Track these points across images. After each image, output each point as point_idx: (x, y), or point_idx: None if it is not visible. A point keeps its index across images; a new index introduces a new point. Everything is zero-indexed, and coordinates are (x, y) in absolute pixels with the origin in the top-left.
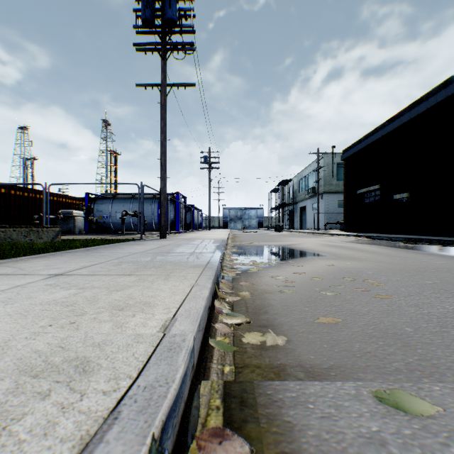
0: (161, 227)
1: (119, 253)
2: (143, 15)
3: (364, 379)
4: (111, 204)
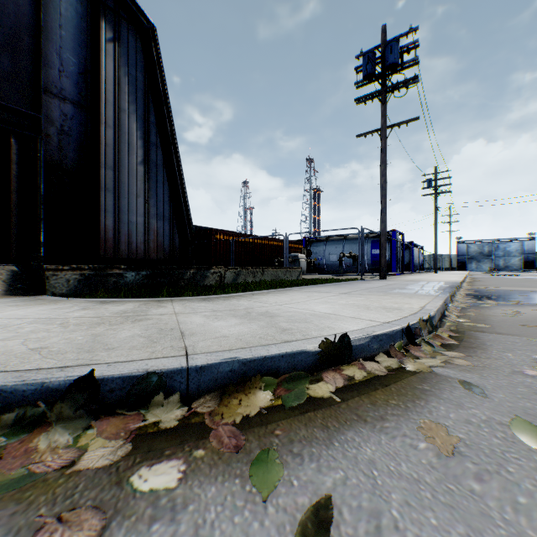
0: (381, 268)
1: (360, 287)
2: (364, 71)
3: (528, 338)
4: (324, 246)
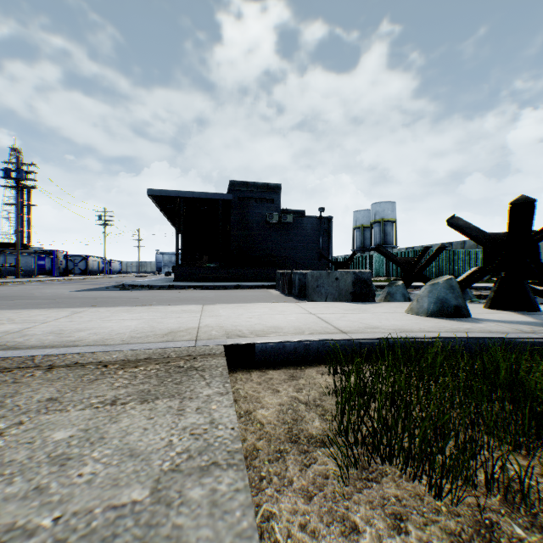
0: (17, 274)
1: None
2: (5, 176)
3: None
4: None
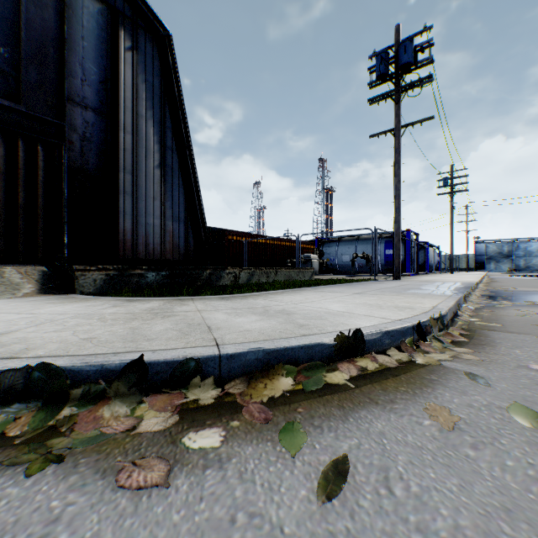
0: (394, 269)
1: (373, 287)
2: (377, 72)
3: None
4: (336, 247)
